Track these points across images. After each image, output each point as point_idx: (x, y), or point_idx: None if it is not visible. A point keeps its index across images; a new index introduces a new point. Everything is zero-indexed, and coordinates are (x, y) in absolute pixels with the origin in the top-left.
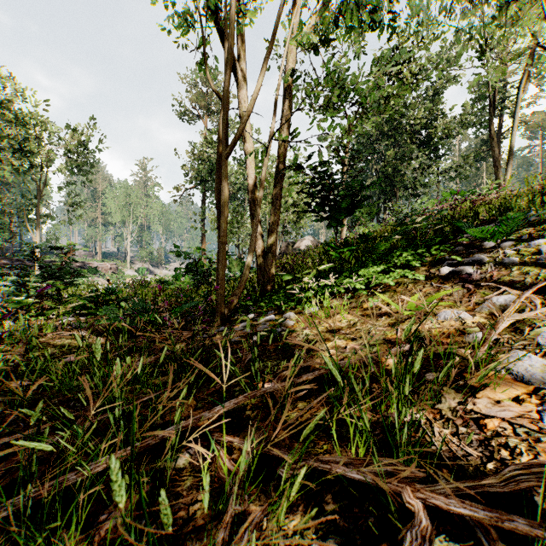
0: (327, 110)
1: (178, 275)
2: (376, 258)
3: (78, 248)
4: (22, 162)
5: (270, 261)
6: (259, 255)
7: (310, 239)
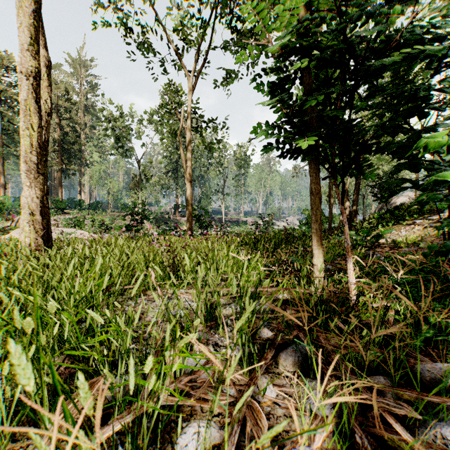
0: (379, 154)
1: (301, 225)
2: (408, 216)
3: (275, 215)
4: (219, 169)
5: (353, 218)
6: (348, 215)
7: (411, 194)
